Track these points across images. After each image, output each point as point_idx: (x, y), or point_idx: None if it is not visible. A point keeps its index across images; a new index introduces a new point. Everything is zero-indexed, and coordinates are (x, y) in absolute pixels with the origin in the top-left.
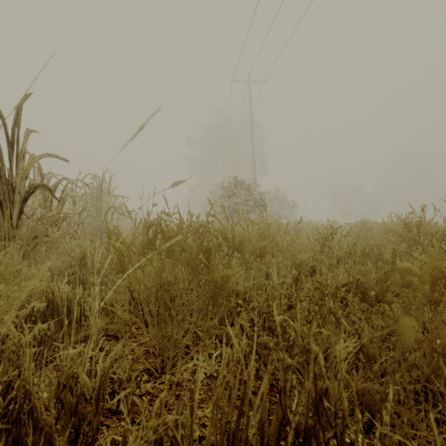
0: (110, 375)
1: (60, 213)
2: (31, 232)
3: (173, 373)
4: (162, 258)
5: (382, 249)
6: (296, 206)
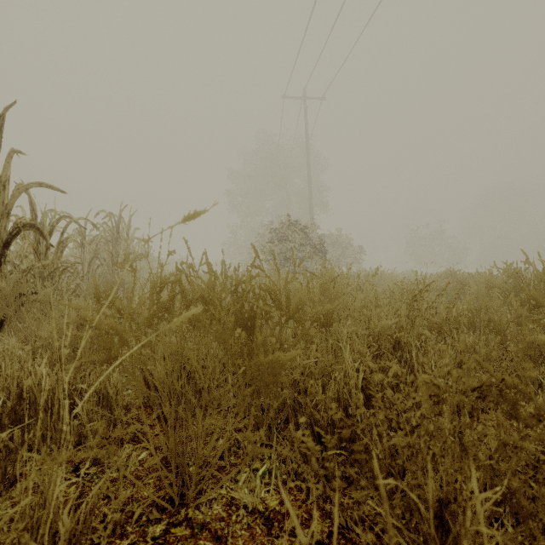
0: (102, 509)
1: (55, 262)
2: (13, 288)
3: (198, 505)
4: (182, 331)
5: (494, 313)
6: (363, 252)
